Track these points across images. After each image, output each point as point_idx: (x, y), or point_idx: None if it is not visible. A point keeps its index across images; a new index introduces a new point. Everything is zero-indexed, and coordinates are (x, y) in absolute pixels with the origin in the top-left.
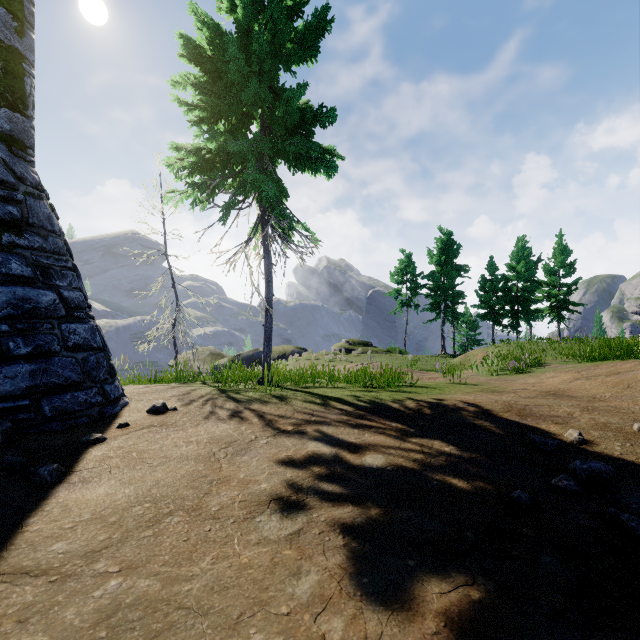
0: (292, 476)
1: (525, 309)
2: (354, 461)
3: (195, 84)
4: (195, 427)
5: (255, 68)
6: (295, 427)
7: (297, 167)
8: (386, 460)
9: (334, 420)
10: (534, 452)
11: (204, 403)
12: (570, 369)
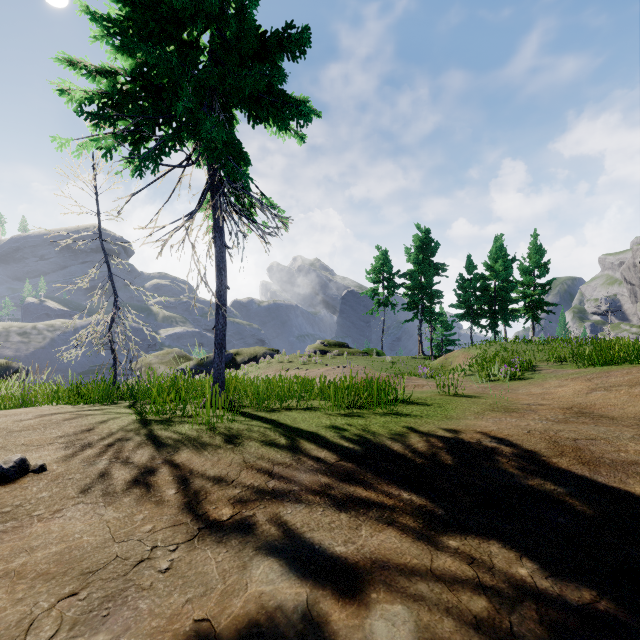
0: None
1: (503, 309)
2: (348, 639)
3: None
4: (47, 519)
5: None
6: (236, 510)
7: (258, 117)
8: (417, 628)
9: (306, 487)
10: None
11: (102, 451)
12: (576, 376)
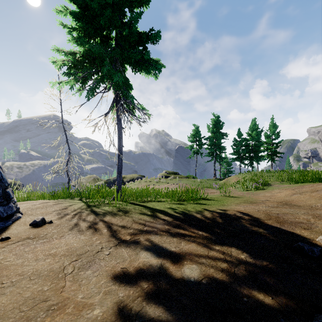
0: (124, 296)
1: (256, 155)
2: (175, 273)
3: (72, 13)
4: (59, 239)
5: (109, 0)
6: (132, 237)
7: (137, 69)
8: (200, 271)
9: (159, 229)
10: (305, 258)
11: (73, 216)
12: (287, 188)
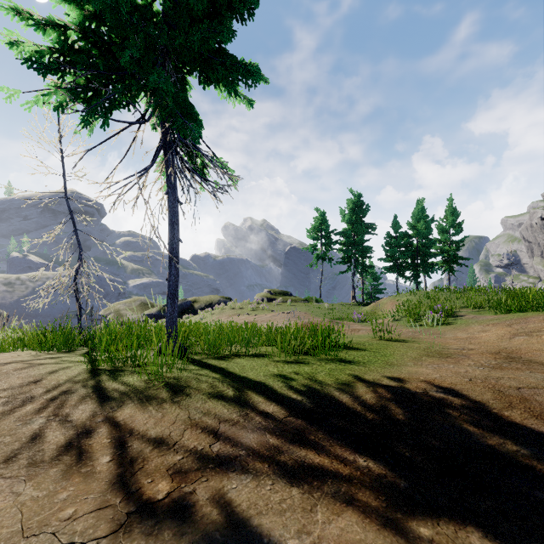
0: None
1: (424, 262)
2: None
3: None
4: None
5: None
6: (174, 485)
7: (209, 79)
8: None
9: (253, 452)
10: None
11: (42, 407)
12: (496, 322)
